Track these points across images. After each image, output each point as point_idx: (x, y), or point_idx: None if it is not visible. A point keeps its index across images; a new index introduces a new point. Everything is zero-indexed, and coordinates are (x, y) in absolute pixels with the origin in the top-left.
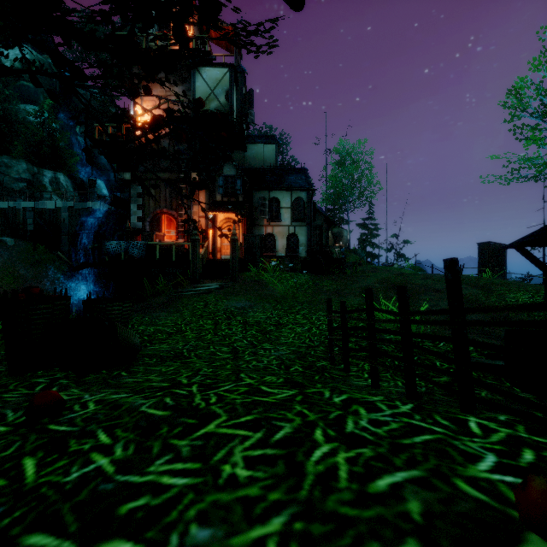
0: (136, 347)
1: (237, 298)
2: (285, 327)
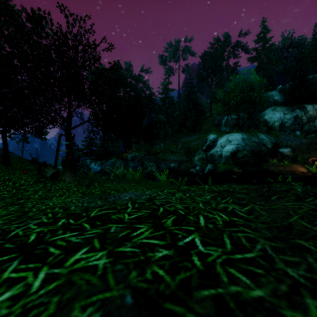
0: (45, 174)
1: (180, 194)
2: (3, 205)
